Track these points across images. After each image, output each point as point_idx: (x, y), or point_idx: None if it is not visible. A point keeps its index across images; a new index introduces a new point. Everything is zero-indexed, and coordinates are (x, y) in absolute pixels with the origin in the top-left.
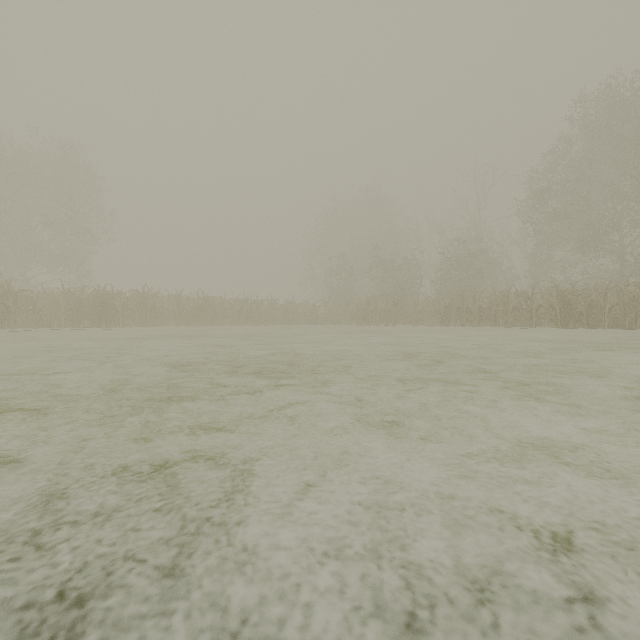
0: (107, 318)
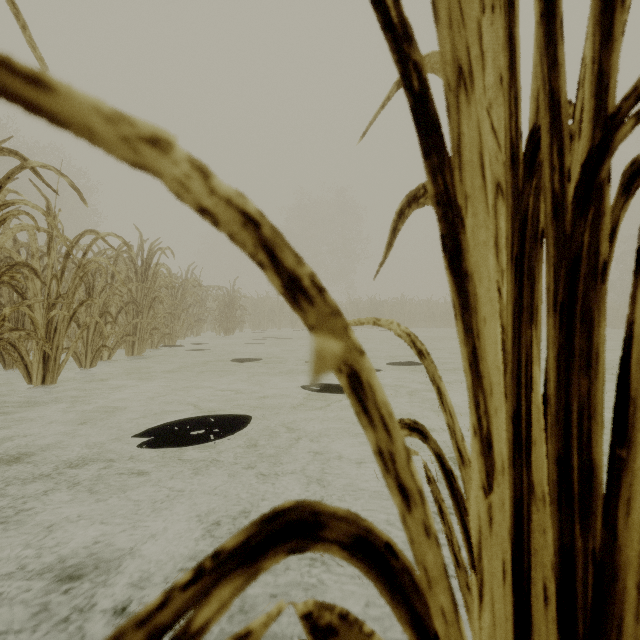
0: None
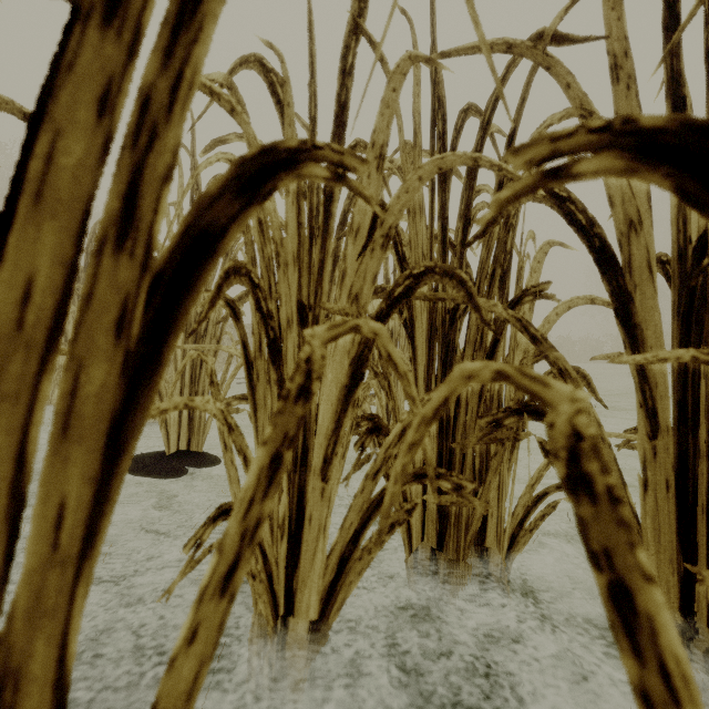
0: None
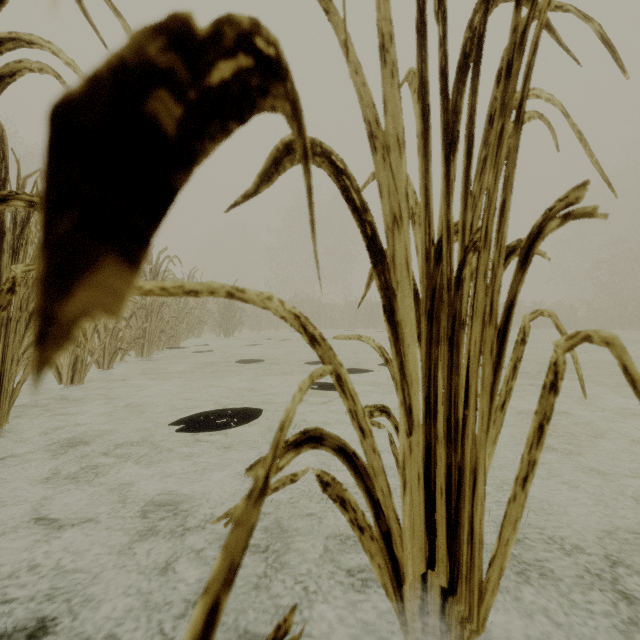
0: (373, 322)
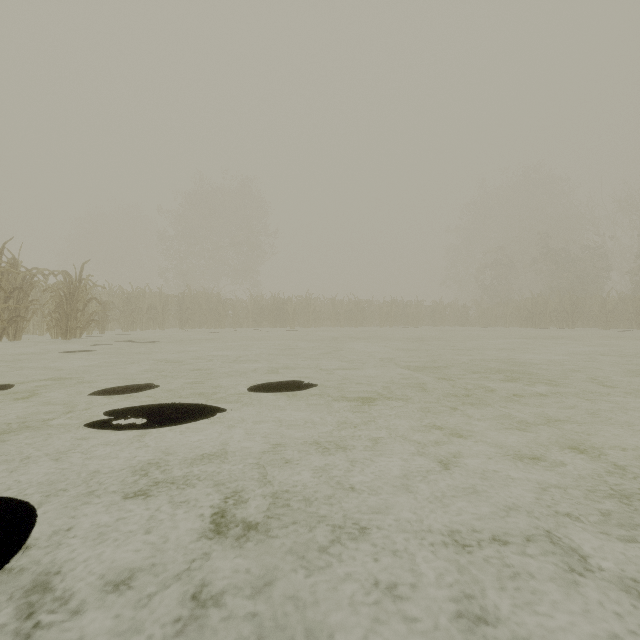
0: (280, 320)
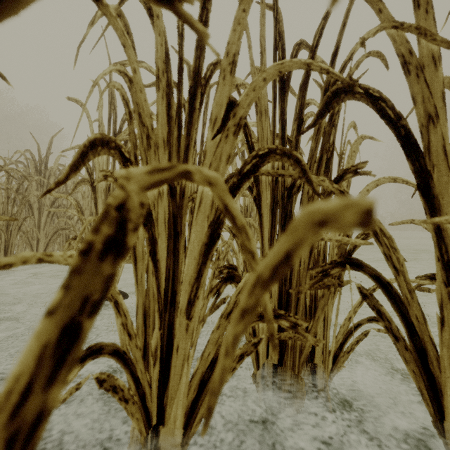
0: None
